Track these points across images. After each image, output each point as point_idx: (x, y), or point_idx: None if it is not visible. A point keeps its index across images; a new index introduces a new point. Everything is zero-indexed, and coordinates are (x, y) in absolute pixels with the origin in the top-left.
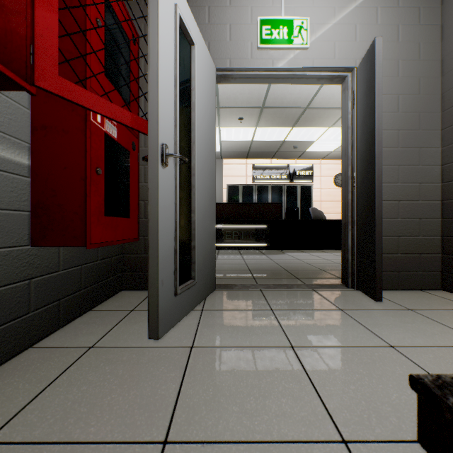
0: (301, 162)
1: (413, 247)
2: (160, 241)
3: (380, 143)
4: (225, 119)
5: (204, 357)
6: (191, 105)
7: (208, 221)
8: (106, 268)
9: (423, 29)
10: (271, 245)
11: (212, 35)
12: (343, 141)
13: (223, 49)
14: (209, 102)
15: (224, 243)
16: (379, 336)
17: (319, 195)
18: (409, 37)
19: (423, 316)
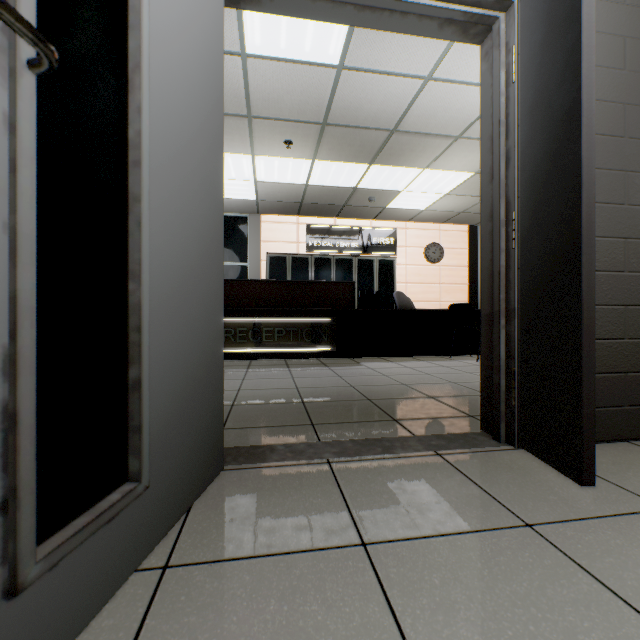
0: (379, 224)
1: (615, 359)
2: None
3: (591, 136)
4: (262, 140)
5: None
6: None
7: (199, 306)
8: None
9: None
10: (337, 351)
11: None
12: (485, 155)
13: None
14: (204, 11)
15: (261, 347)
16: None
17: (405, 274)
18: None
19: None
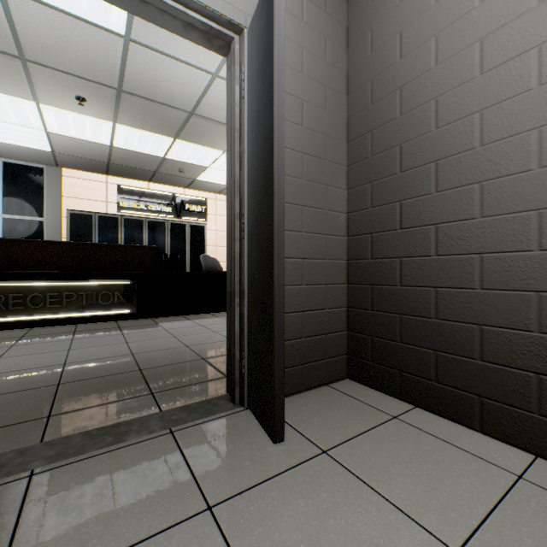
0: (192, 193)
1: (320, 325)
2: None
3: (282, 157)
4: (47, 89)
5: None
6: None
7: None
8: None
9: (330, 21)
10: (139, 312)
11: None
12: (229, 154)
13: None
14: None
15: (45, 314)
16: None
17: (215, 239)
18: (315, 23)
19: (345, 471)
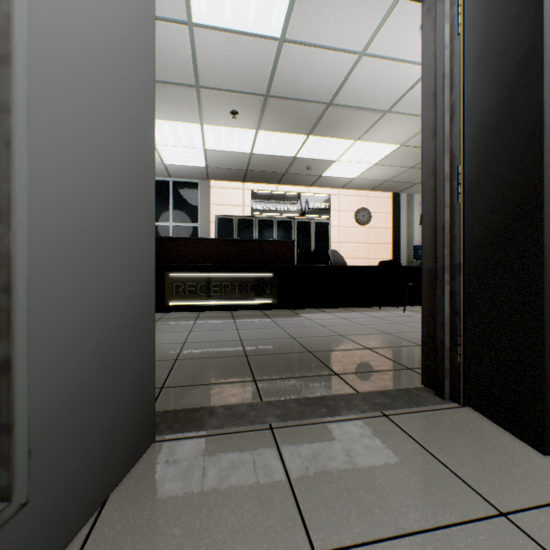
0: (315, 191)
1: None
2: None
3: None
4: (210, 110)
5: None
6: None
7: (119, 259)
8: None
9: None
10: (279, 303)
11: None
12: (427, 111)
13: None
14: None
15: (209, 300)
16: None
17: (338, 235)
18: None
19: None
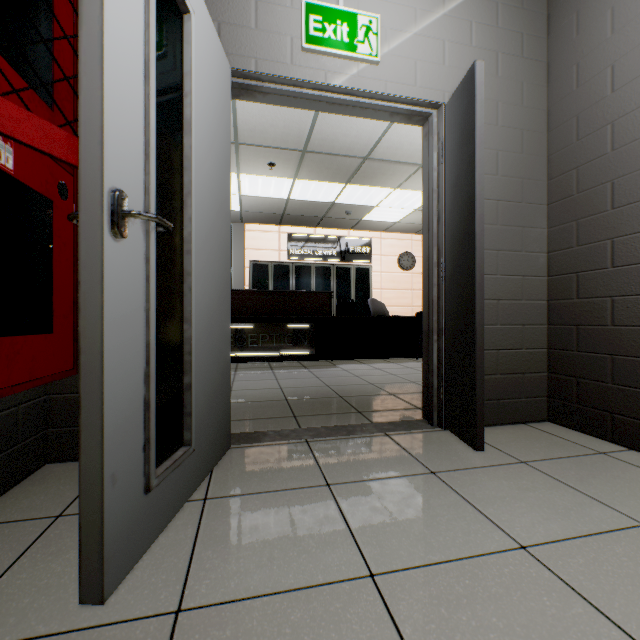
0: (356, 234)
1: (515, 364)
2: (107, 393)
3: (482, 217)
4: (248, 162)
5: (203, 639)
6: (183, 124)
7: (217, 332)
8: (4, 430)
9: (527, 64)
10: (316, 354)
11: (225, 13)
12: (425, 211)
13: (244, 41)
14: (220, 126)
15: (246, 351)
16: (498, 526)
17: (380, 281)
18: (510, 73)
19: (543, 474)
